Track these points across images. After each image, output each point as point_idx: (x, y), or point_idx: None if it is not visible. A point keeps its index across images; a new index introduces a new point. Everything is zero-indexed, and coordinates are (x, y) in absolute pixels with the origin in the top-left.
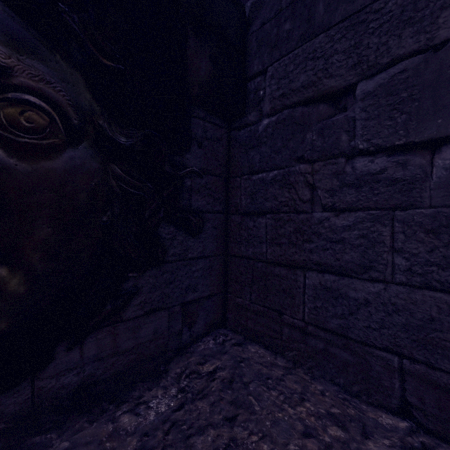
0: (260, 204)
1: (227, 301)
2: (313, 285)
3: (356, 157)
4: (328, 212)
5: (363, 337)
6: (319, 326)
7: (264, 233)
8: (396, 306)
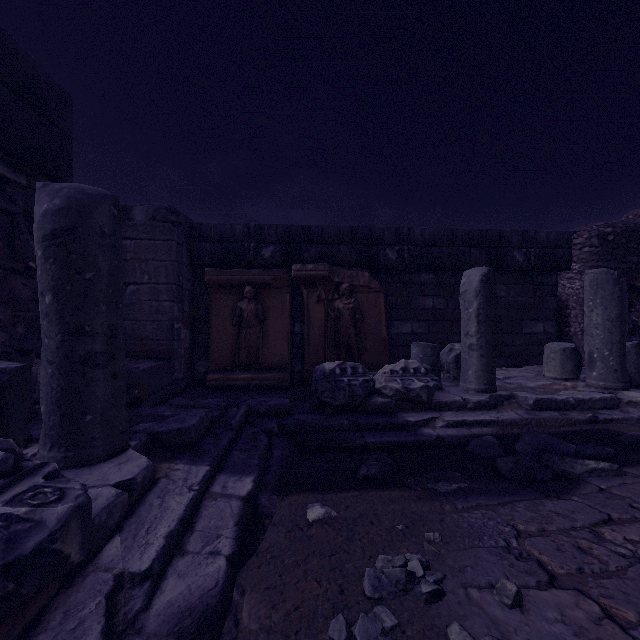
0: None
1: None
2: None
3: None
4: None
5: None
6: None
7: None
8: None
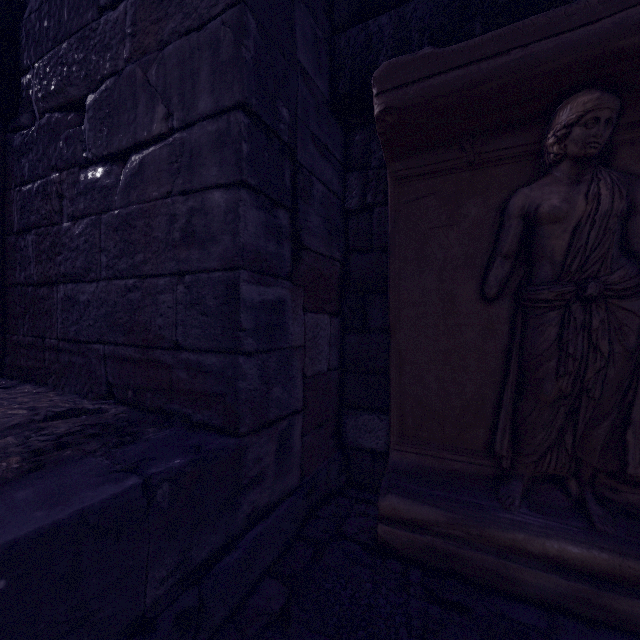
0: (28, 220)
1: (6, 344)
2: (62, 298)
3: (90, 167)
4: (71, 222)
5: (88, 337)
6: (67, 340)
7: (32, 252)
8: (104, 301)
